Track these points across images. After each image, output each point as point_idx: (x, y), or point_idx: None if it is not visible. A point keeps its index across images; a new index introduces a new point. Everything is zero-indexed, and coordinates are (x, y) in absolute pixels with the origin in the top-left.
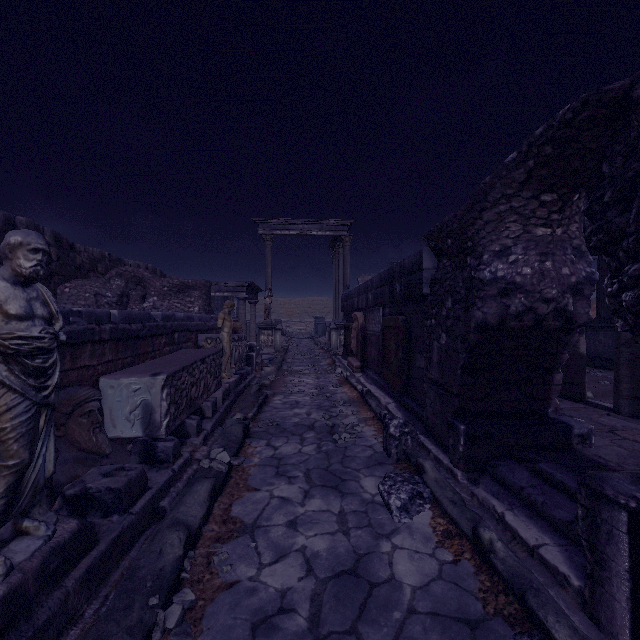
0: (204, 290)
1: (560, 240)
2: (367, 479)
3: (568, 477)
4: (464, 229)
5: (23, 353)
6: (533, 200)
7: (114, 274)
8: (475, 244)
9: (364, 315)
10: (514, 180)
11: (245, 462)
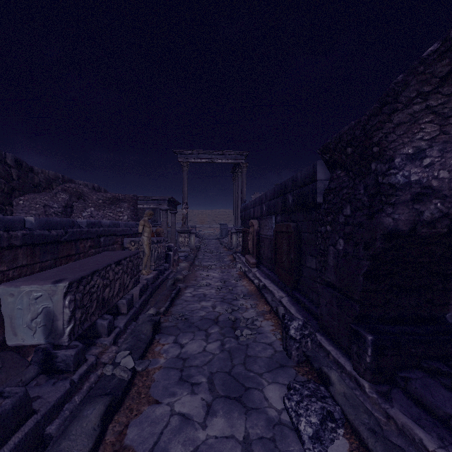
0: (132, 202)
1: None
2: (270, 387)
3: None
4: (369, 135)
5: None
6: None
7: (60, 189)
8: (383, 148)
9: (258, 222)
10: (434, 74)
11: (151, 364)
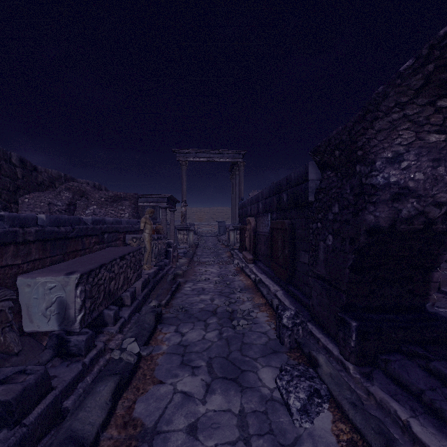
0: (133, 200)
1: None
2: (264, 370)
3: None
4: (354, 139)
5: None
6: (428, 106)
7: (63, 188)
8: (366, 152)
9: (255, 220)
10: (410, 87)
11: (154, 350)
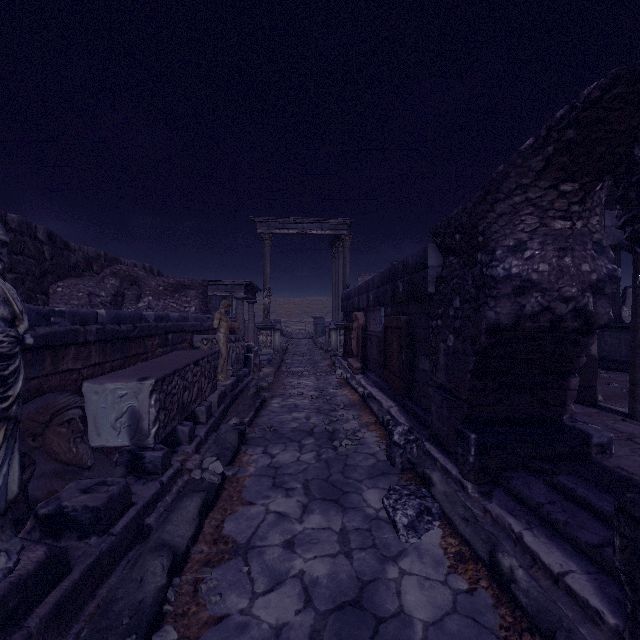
0: (201, 289)
1: (580, 234)
2: (370, 491)
3: (591, 493)
4: (474, 223)
5: None
6: (551, 190)
7: (108, 273)
8: (487, 239)
9: (365, 315)
10: (531, 169)
11: (240, 472)
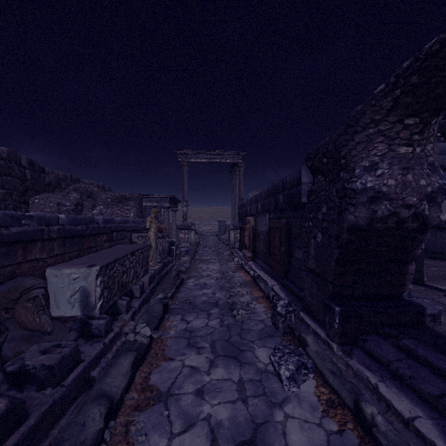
0: (137, 201)
1: (418, 157)
2: (260, 350)
3: (429, 353)
4: (338, 149)
5: None
6: (398, 124)
7: (71, 189)
8: (348, 161)
9: (254, 219)
10: (382, 107)
11: (163, 334)
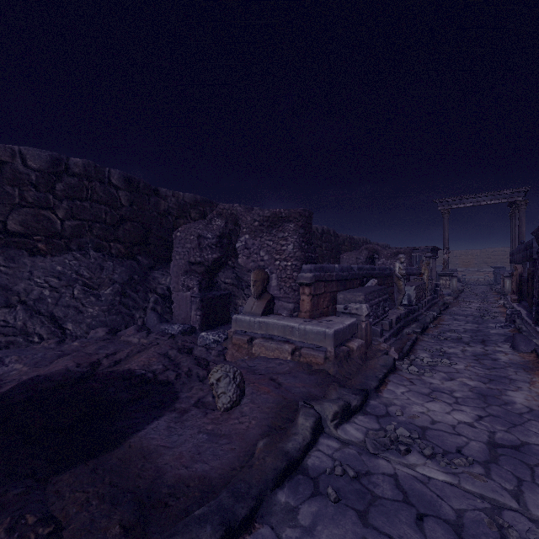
0: (408, 254)
1: None
2: (491, 324)
3: None
4: (537, 237)
5: (403, 276)
6: None
7: (363, 248)
8: None
9: (522, 267)
10: None
11: (441, 318)
